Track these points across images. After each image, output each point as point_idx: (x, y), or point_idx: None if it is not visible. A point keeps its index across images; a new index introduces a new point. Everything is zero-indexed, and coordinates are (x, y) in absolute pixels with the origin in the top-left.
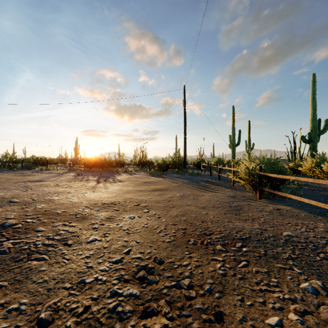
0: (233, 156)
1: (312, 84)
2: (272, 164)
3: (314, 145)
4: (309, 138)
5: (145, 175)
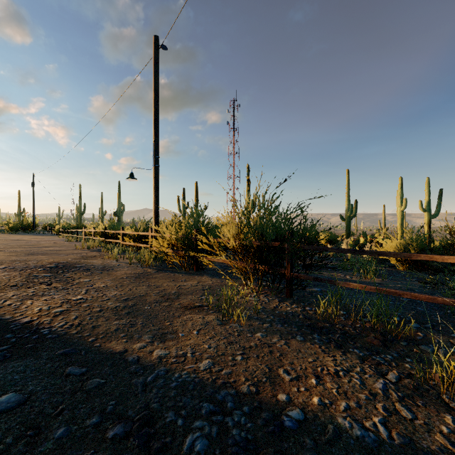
0: (80, 221)
1: (119, 186)
2: (64, 227)
3: (119, 218)
4: (116, 214)
5: (2, 234)
